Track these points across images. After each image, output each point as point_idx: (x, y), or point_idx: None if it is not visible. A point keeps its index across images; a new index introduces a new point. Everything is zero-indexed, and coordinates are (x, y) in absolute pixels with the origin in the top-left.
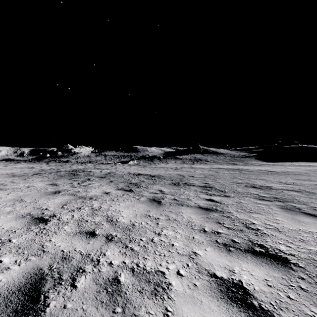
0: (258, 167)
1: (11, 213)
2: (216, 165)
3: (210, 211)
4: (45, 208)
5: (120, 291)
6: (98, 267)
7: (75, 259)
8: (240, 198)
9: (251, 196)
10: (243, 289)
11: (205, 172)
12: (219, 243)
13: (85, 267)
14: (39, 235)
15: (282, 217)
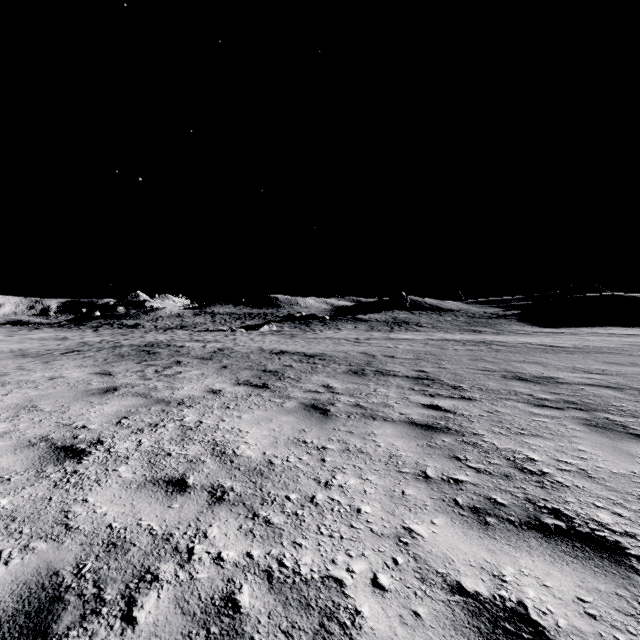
0: (525, 337)
1: (7, 437)
2: (439, 333)
3: (435, 432)
4: (82, 426)
5: (240, 633)
6: (189, 567)
7: (137, 548)
8: (495, 402)
9: (517, 399)
10: (532, 624)
11: (417, 347)
12: (462, 506)
13: (160, 567)
14: (61, 488)
15: (591, 444)
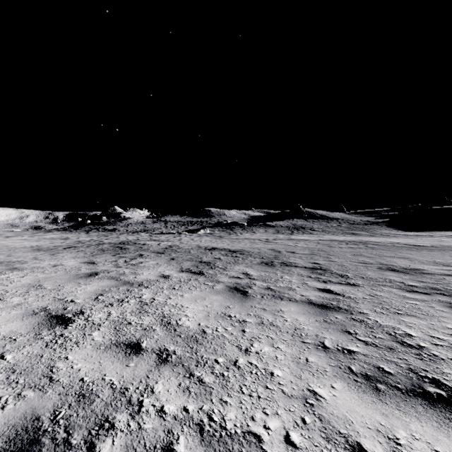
0: (393, 238)
1: (19, 307)
2: (327, 235)
3: (329, 310)
4: (71, 300)
5: None
6: (138, 418)
7: (100, 399)
8: (374, 288)
9: (392, 286)
10: None
11: (311, 245)
12: (356, 373)
13: (116, 417)
14: (50, 347)
15: None
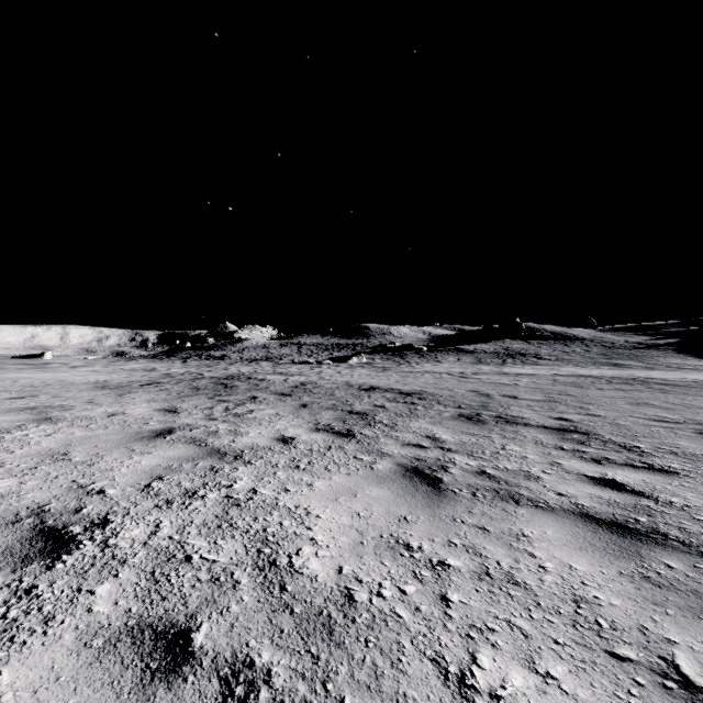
0: (694, 373)
1: None
2: (567, 367)
3: (641, 542)
4: (99, 489)
5: None
6: None
7: None
8: None
9: None
10: None
11: (543, 385)
12: None
13: None
14: None
15: None
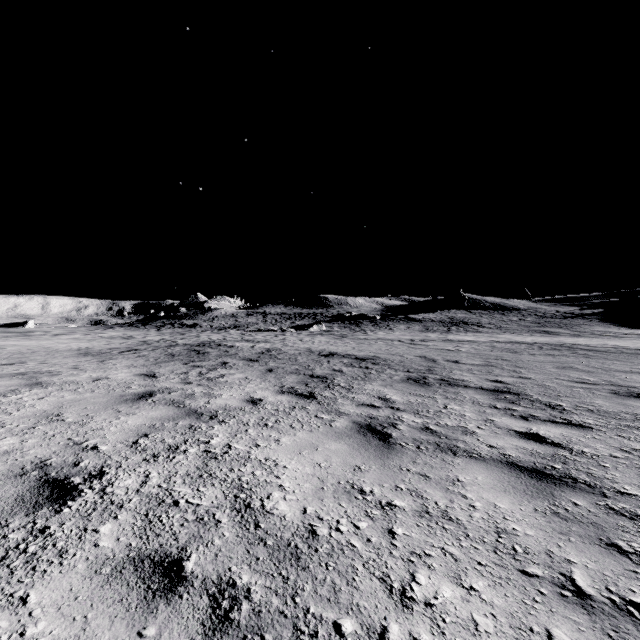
0: (615, 340)
1: (3, 459)
2: (504, 334)
3: (555, 485)
4: (93, 446)
5: None
6: None
7: None
8: (623, 434)
9: None
10: None
11: (483, 351)
12: None
13: None
14: (7, 565)
15: None
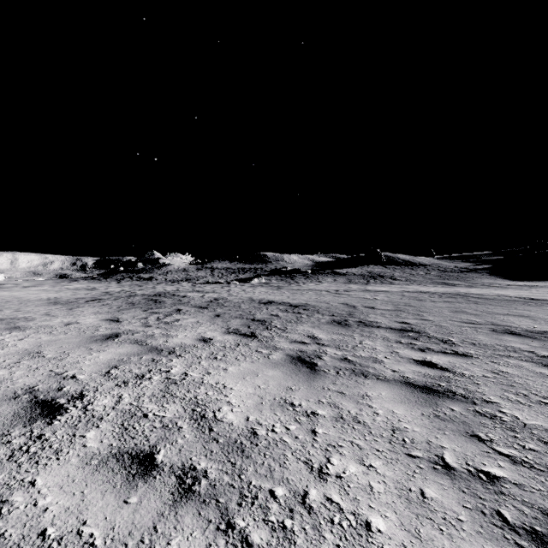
0: (499, 290)
1: None
2: (413, 285)
3: (439, 397)
4: (72, 375)
5: None
6: None
7: None
8: (495, 360)
9: (519, 357)
10: None
11: (394, 299)
12: (514, 527)
13: None
14: (15, 461)
15: None
